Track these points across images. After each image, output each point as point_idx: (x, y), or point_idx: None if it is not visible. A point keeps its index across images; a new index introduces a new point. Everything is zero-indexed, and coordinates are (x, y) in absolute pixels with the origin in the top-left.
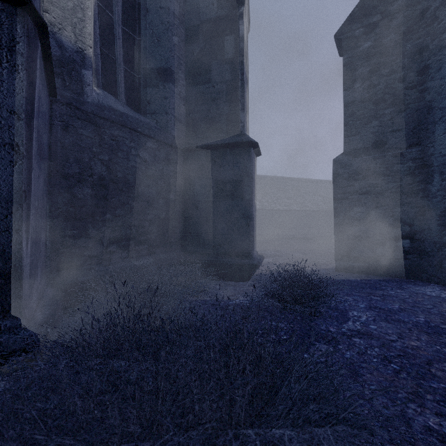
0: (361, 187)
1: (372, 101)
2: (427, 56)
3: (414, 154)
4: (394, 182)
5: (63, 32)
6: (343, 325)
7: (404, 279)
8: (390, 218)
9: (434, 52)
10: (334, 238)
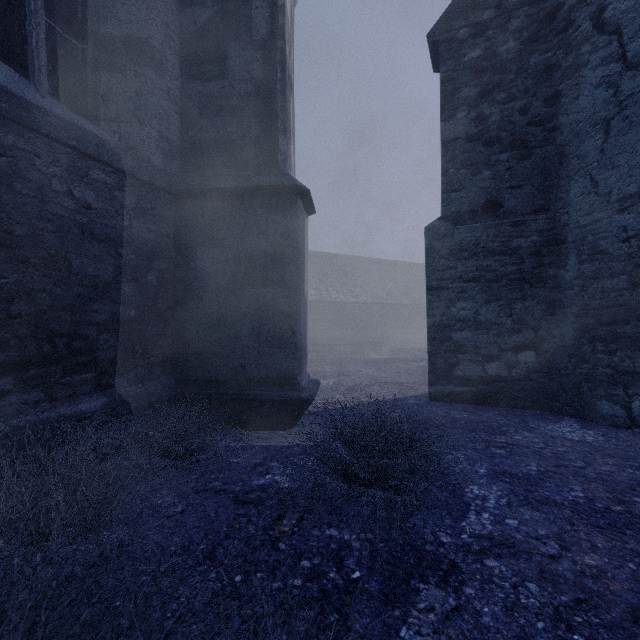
0: (466, 271)
1: (482, 140)
2: (559, 78)
3: (541, 223)
4: (514, 265)
5: None
6: (461, 525)
7: (527, 411)
8: (508, 319)
9: (569, 73)
10: (428, 349)
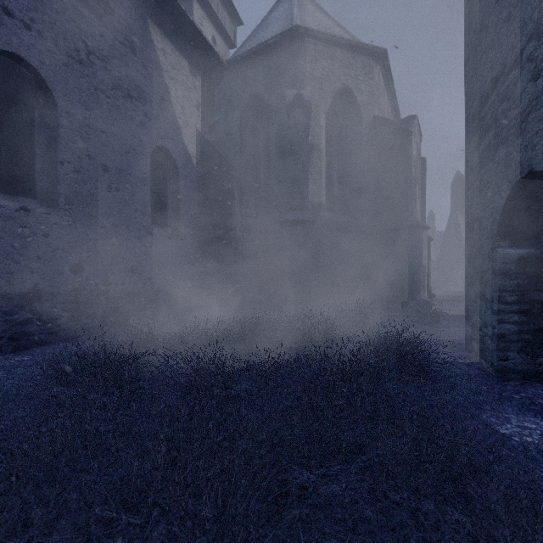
0: None
1: None
2: None
3: None
4: None
5: (314, 199)
6: (435, 329)
7: None
8: None
9: None
10: None
